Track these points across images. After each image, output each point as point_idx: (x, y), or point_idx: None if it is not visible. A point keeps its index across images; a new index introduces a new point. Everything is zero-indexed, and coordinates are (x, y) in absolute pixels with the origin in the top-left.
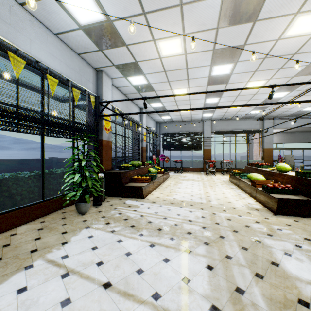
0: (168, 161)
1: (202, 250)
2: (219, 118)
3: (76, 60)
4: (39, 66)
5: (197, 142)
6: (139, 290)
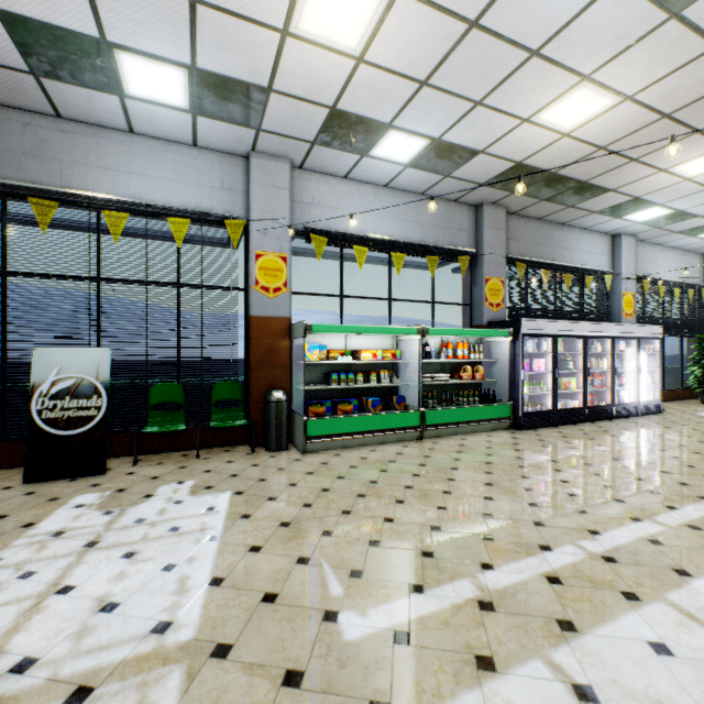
0: None
1: None
2: None
3: (684, 258)
4: (663, 282)
5: None
6: None
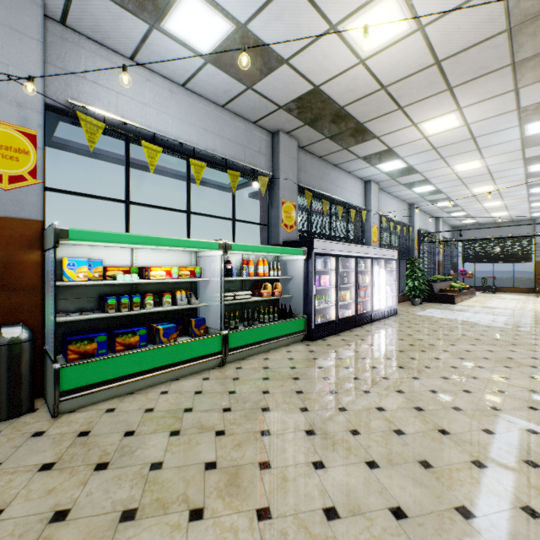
0: (471, 278)
1: (505, 317)
2: None
3: (401, 205)
4: (391, 220)
5: (523, 251)
6: (473, 318)
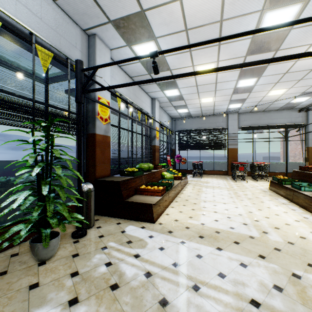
0: (185, 163)
1: None
2: (249, 110)
3: (50, 8)
4: None
5: (220, 140)
6: None
